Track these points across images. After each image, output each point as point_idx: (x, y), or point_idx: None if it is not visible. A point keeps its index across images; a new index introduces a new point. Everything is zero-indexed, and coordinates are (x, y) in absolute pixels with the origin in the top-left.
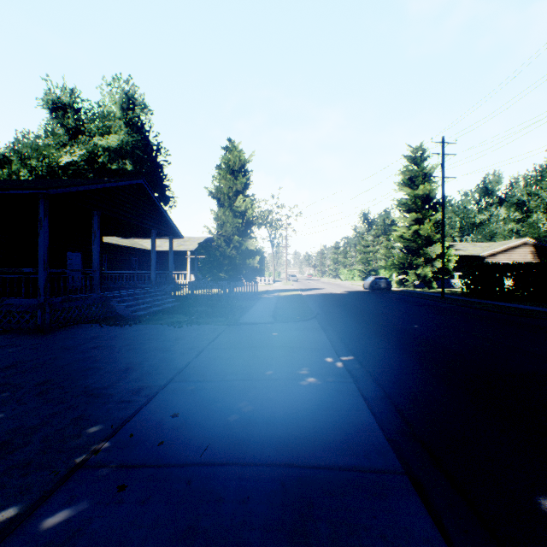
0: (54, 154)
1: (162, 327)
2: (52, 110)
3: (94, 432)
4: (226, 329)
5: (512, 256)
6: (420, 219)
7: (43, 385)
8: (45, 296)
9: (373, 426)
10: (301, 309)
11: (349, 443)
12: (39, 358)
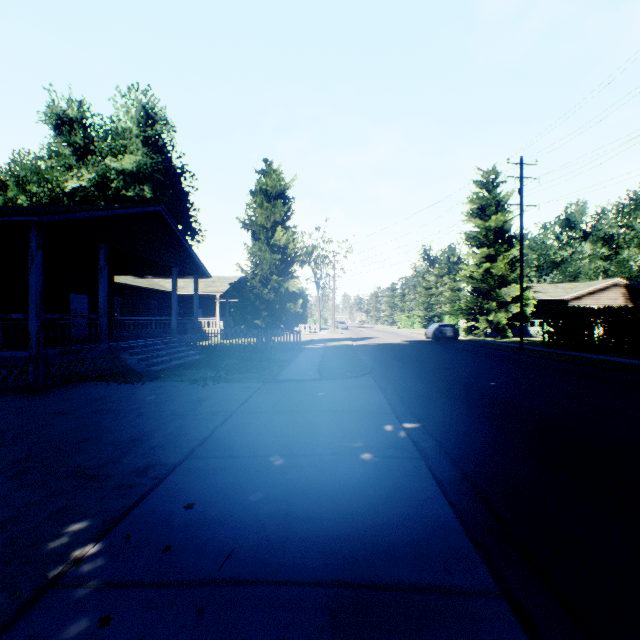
0: (58, 178)
1: (183, 385)
2: (56, 126)
3: (79, 530)
4: (260, 388)
5: (600, 300)
6: (493, 255)
7: (22, 463)
8: (38, 347)
9: (451, 522)
10: (352, 363)
11: (421, 547)
12: (25, 426)
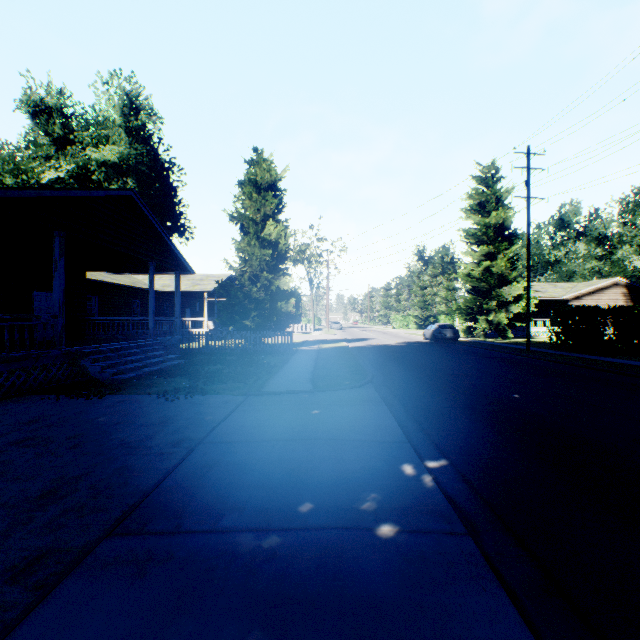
0: (34, 168)
1: (148, 400)
2: (33, 114)
3: None
4: (242, 403)
5: (600, 299)
6: (492, 253)
7: None
8: None
9: None
10: (350, 369)
11: None
12: None
